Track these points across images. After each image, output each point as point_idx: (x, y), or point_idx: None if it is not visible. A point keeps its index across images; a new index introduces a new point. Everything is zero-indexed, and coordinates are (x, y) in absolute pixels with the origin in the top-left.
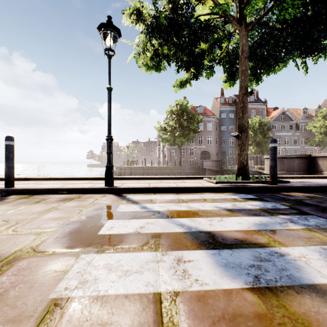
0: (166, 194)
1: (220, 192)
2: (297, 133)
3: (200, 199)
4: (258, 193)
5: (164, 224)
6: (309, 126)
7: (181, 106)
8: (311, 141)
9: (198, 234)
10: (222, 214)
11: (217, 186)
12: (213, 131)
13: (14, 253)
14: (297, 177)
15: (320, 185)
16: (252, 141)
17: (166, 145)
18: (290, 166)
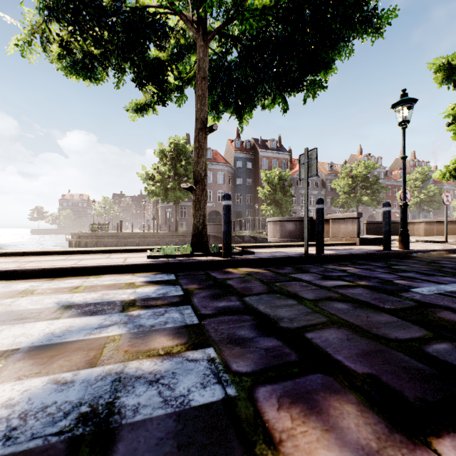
0: (29, 281)
1: (138, 272)
2: (323, 192)
3: (68, 288)
4: (190, 272)
5: None
6: (334, 184)
7: (177, 145)
8: (335, 202)
9: None
10: (29, 318)
11: (135, 263)
12: (226, 184)
13: None
14: (281, 246)
15: (283, 256)
16: (271, 200)
17: (160, 202)
18: (292, 232)
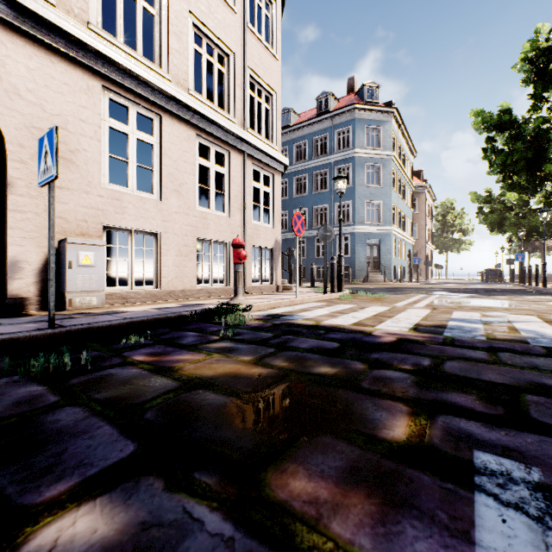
0: None
1: None
2: None
3: None
4: None
5: (527, 320)
6: None
7: None
8: None
9: (504, 321)
10: None
11: None
12: None
13: (482, 310)
14: None
15: None
16: None
17: None
18: None
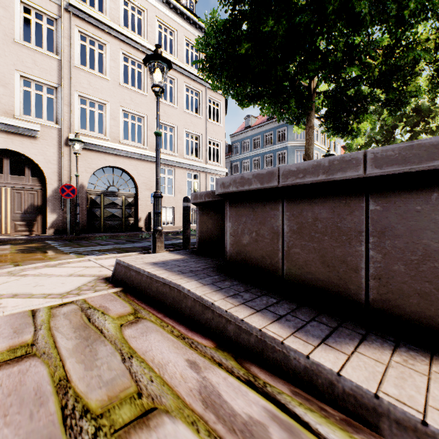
0: None
1: None
2: None
3: None
4: None
5: None
6: None
7: None
8: None
9: None
10: None
11: None
12: None
13: None
14: None
15: None
16: None
17: None
18: None
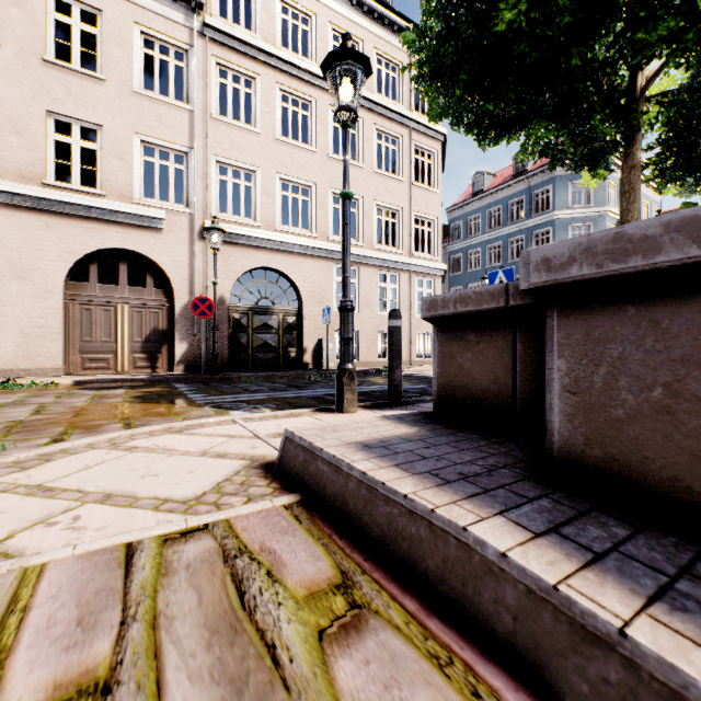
0: None
1: None
2: None
3: None
4: None
5: None
6: None
7: None
8: None
9: None
10: None
11: None
12: None
13: None
14: None
15: None
16: None
17: None
18: None
